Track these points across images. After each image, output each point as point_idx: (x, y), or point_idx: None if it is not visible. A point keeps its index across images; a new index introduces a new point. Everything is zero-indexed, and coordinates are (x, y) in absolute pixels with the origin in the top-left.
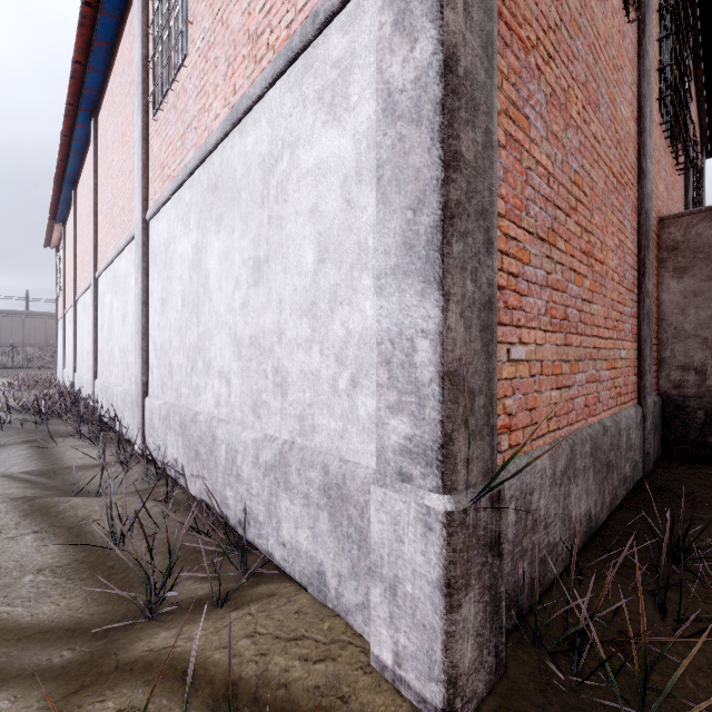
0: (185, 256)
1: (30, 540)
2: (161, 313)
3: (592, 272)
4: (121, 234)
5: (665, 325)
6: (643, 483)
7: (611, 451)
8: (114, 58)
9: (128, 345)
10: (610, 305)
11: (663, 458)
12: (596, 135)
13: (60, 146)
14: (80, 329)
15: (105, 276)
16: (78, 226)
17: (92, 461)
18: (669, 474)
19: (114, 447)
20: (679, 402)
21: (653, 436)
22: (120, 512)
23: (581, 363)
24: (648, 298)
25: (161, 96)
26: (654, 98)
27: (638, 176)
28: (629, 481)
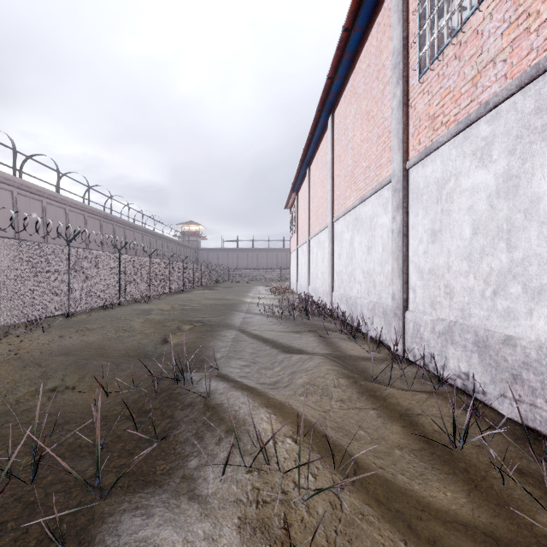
0: (479, 187)
1: (374, 415)
2: (431, 242)
3: None
4: (365, 186)
5: None
6: None
7: None
8: (355, 62)
9: (375, 268)
10: None
11: None
12: None
13: (306, 141)
14: (314, 258)
15: (343, 220)
16: (311, 191)
17: (363, 353)
18: None
19: (369, 345)
20: None
21: None
22: (436, 412)
23: None
24: None
25: (437, 56)
26: None
27: None
28: None
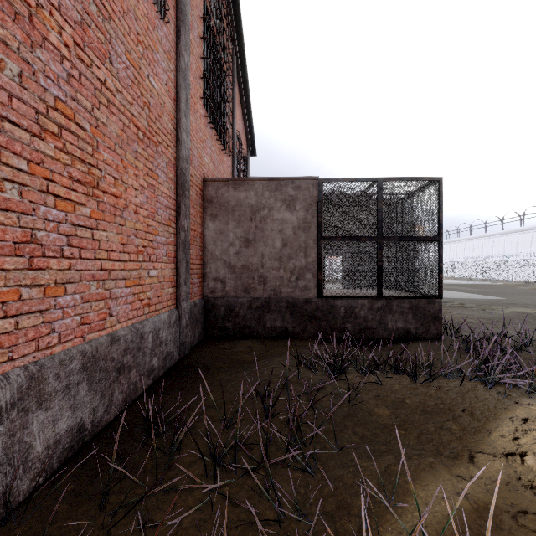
0: None
1: None
2: None
3: (97, 201)
4: None
5: (207, 251)
6: (180, 365)
7: (126, 355)
8: None
9: None
10: (132, 233)
11: (206, 340)
12: (106, 82)
13: None
14: None
15: None
16: None
17: None
18: (199, 353)
19: None
20: (213, 302)
21: (194, 328)
22: None
23: (72, 285)
24: (183, 232)
25: None
26: (199, 96)
27: (176, 141)
28: (158, 370)
